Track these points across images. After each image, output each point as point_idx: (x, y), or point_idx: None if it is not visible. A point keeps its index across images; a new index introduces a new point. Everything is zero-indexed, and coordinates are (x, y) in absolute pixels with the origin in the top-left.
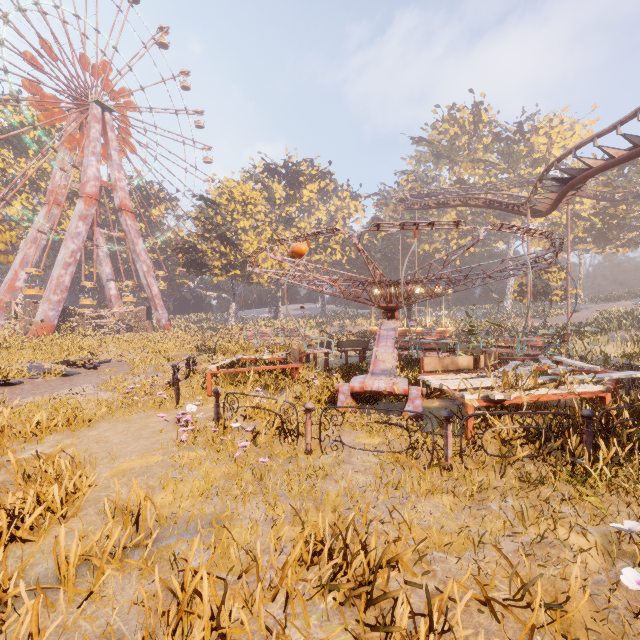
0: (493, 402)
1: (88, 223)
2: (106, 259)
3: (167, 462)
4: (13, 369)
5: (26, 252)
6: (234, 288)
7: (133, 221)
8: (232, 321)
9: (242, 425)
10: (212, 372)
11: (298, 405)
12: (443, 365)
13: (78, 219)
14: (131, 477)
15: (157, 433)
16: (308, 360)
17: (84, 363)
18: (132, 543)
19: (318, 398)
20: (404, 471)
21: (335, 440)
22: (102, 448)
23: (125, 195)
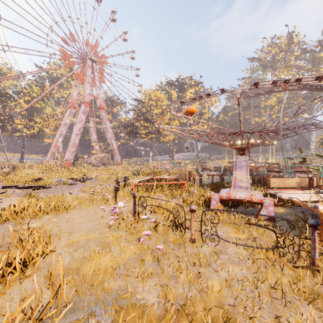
0: None
1: (86, 115)
2: (94, 132)
3: (100, 239)
4: (49, 181)
5: (61, 130)
6: (151, 144)
7: (105, 113)
8: (150, 161)
9: (149, 216)
10: (135, 184)
11: (184, 206)
12: (285, 184)
13: (81, 113)
14: (75, 248)
15: (100, 218)
16: (190, 180)
17: (80, 179)
18: (47, 317)
19: (197, 202)
20: (275, 267)
21: (212, 234)
22: (68, 225)
23: (101, 101)
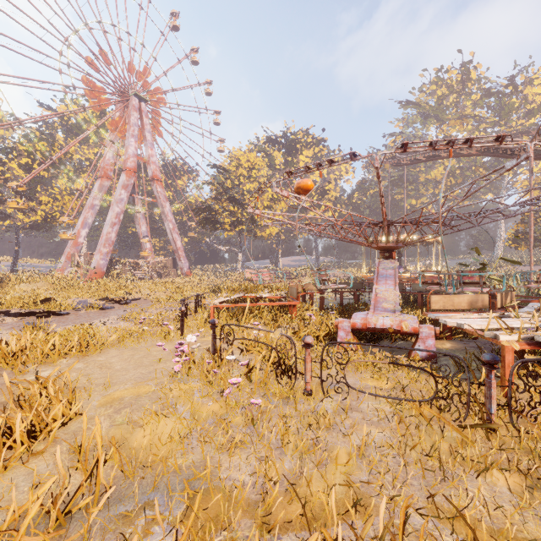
0: (539, 345)
1: (128, 191)
2: (142, 220)
3: (157, 393)
4: (65, 303)
5: (85, 215)
6: (241, 241)
7: (162, 188)
8: (239, 269)
9: (239, 358)
10: (214, 306)
11: (296, 340)
12: (453, 304)
13: (121, 188)
14: (117, 408)
15: (156, 361)
16: (305, 300)
17: (120, 300)
18: (78, 508)
19: (316, 334)
20: (432, 428)
21: (339, 381)
22: (103, 374)
23: (156, 168)
